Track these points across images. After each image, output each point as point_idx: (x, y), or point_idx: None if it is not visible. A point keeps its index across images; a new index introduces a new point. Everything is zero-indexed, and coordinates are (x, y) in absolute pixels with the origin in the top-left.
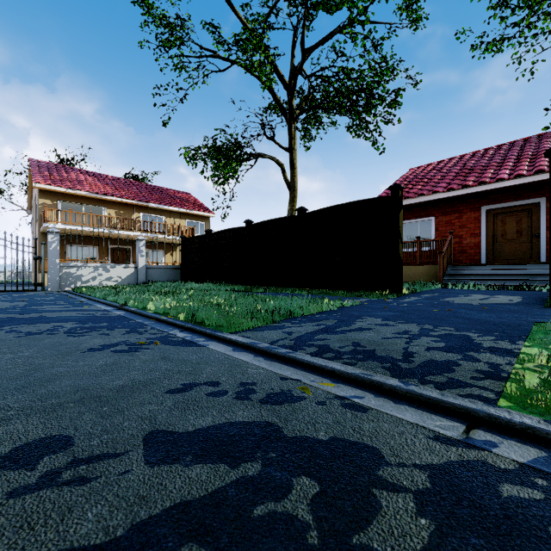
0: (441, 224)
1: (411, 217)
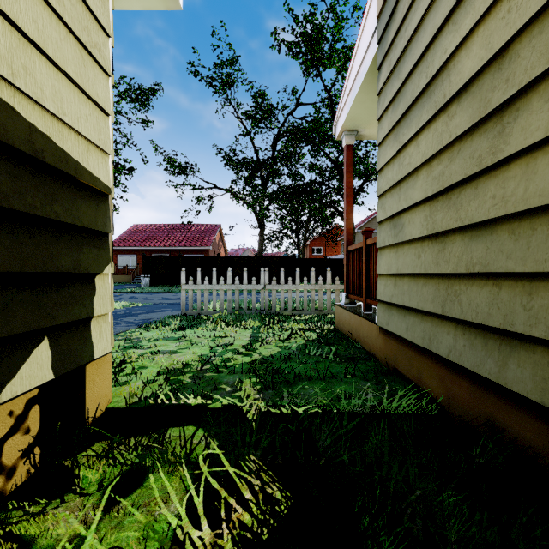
0: (139, 258)
1: (128, 254)
